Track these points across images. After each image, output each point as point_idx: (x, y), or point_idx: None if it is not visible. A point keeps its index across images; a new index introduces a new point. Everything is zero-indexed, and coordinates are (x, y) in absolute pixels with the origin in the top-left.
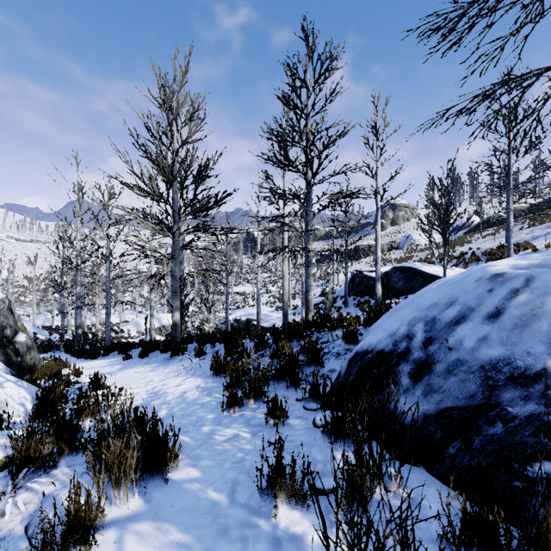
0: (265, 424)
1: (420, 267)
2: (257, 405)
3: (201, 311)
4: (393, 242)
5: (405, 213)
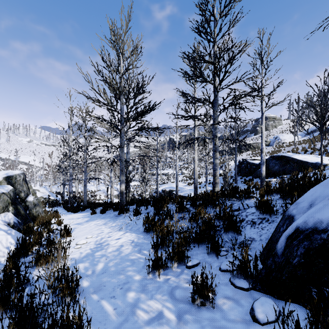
0: (191, 301)
1: (292, 155)
2: (180, 270)
3: (142, 184)
4: (266, 141)
5: (273, 122)
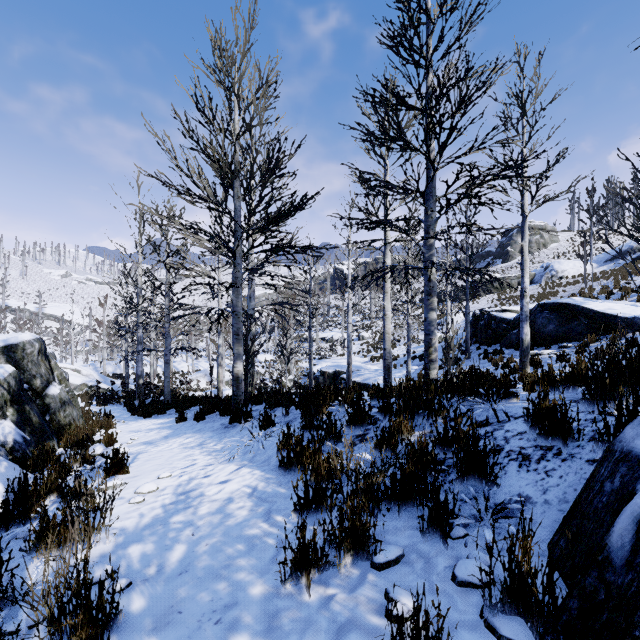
0: None
1: (583, 303)
2: (359, 572)
3: (280, 360)
4: None
5: (541, 237)
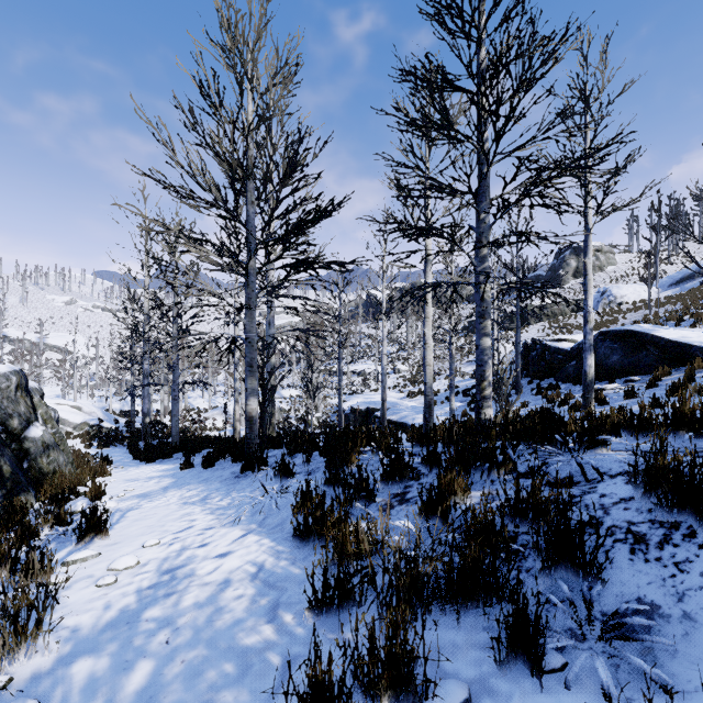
0: None
1: (653, 330)
2: None
3: (307, 396)
4: (580, 300)
5: (597, 259)
